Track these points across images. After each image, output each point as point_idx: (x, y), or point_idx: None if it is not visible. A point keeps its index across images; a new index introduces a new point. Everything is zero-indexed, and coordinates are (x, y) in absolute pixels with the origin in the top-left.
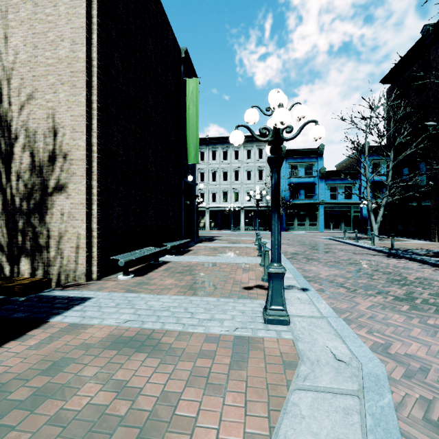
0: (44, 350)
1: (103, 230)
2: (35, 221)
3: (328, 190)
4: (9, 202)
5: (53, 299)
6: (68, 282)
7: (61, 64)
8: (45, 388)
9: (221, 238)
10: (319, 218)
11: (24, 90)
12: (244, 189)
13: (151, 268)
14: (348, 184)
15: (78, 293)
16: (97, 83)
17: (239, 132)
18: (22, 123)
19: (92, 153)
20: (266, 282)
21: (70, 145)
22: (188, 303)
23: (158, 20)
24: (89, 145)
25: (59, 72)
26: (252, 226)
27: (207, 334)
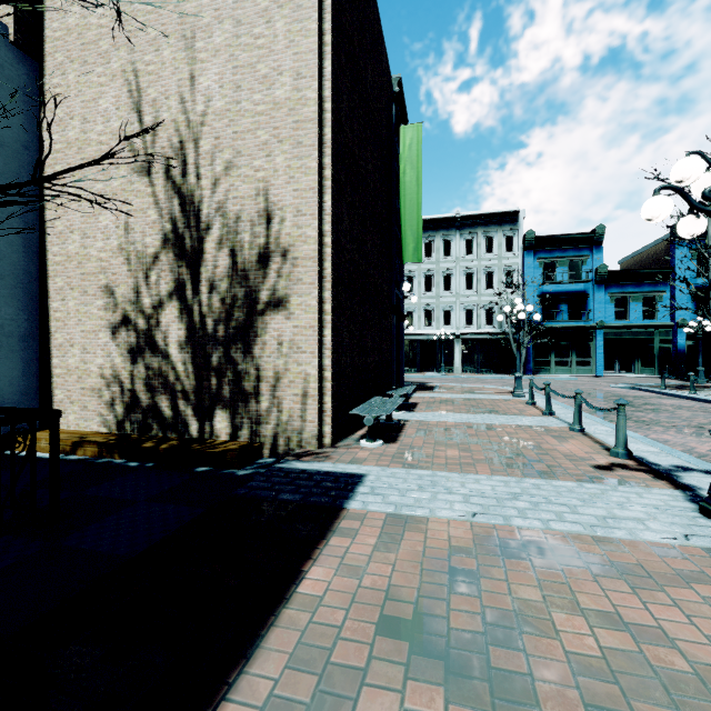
0: (400, 554)
1: (335, 369)
2: (237, 355)
3: (611, 304)
4: (198, 325)
5: (307, 474)
6: (289, 449)
7: (278, 110)
8: (484, 615)
9: (438, 385)
10: (594, 352)
11: (220, 154)
12: (461, 305)
13: (392, 431)
14: (650, 292)
15: (332, 466)
16: (331, 137)
17: (668, 198)
18: (218, 206)
19: (323, 248)
20: (623, 459)
21: (292, 235)
22: (535, 489)
23: (375, 34)
24: (320, 234)
25: (275, 123)
26: (475, 365)
27: (641, 542)
